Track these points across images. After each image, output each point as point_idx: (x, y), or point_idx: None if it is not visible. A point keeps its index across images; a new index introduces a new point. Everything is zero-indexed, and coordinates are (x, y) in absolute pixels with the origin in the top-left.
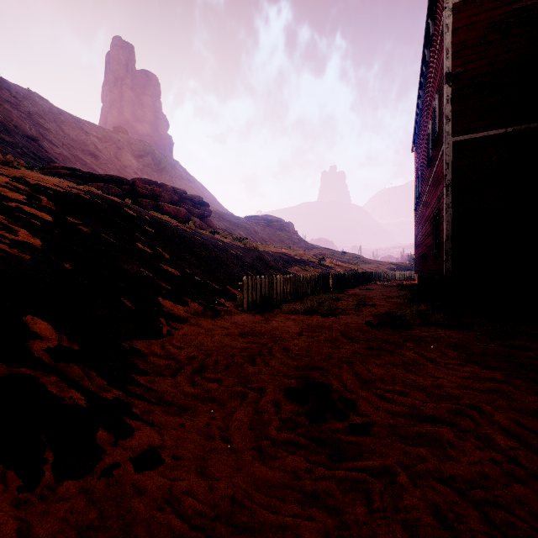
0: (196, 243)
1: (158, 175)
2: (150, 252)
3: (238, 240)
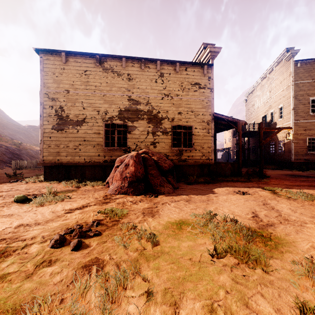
0: None
1: None
2: None
3: (16, 144)
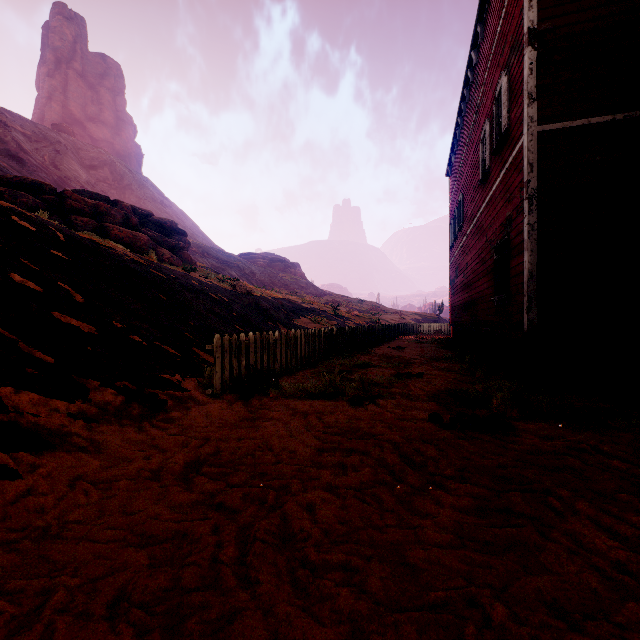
0: (151, 281)
1: (119, 194)
2: (38, 291)
3: (225, 281)
